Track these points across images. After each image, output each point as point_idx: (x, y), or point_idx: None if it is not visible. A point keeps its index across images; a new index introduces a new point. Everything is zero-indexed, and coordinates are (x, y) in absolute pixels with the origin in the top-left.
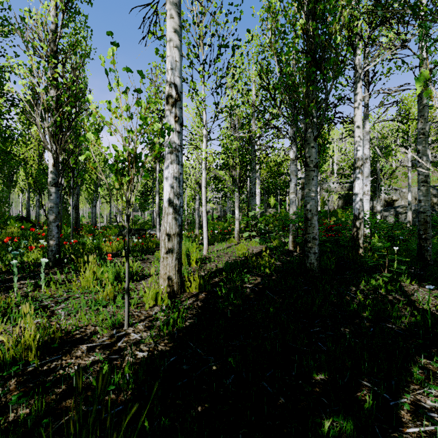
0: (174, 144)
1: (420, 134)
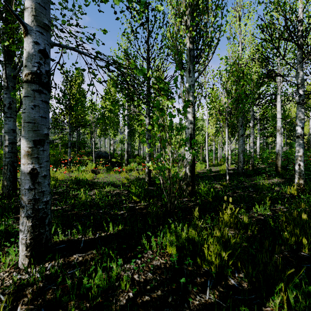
0: None
1: None
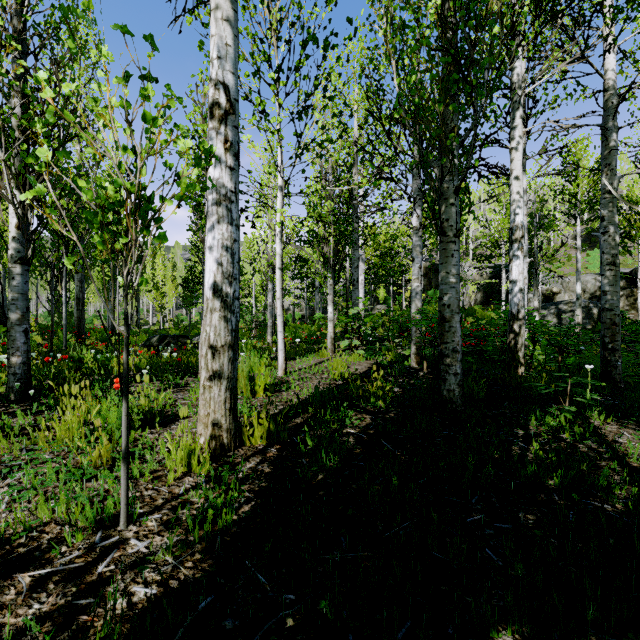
0: (224, 189)
1: (605, 192)
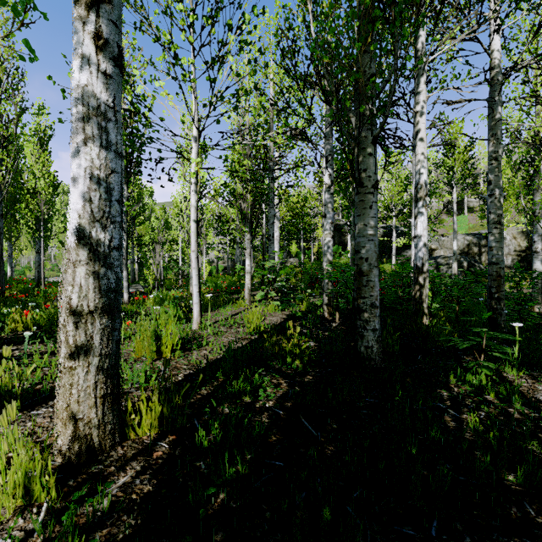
0: (95, 101)
1: (492, 159)
